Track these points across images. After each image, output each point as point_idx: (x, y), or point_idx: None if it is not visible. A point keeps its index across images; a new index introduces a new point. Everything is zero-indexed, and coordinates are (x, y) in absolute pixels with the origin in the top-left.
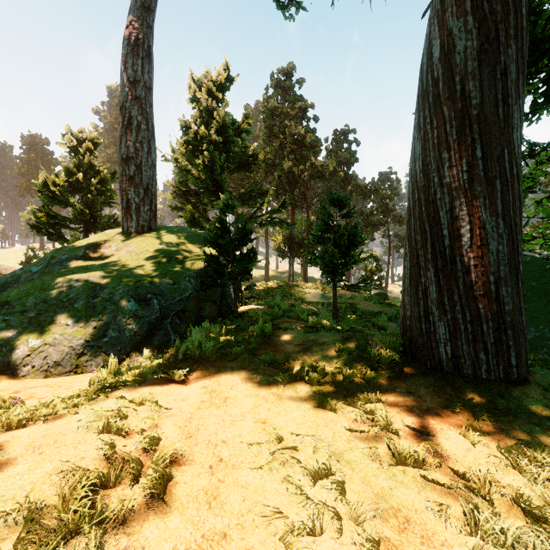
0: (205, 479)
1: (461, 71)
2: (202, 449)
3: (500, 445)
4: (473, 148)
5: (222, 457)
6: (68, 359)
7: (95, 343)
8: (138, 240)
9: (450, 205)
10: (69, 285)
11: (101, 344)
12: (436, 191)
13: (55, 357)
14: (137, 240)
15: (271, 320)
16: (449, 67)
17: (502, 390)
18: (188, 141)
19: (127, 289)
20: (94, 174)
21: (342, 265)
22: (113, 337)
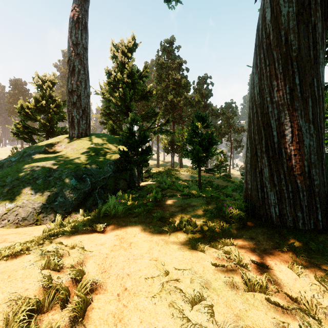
0: (114, 305)
1: (285, 28)
2: (113, 280)
3: (316, 275)
4: (293, 77)
5: (126, 287)
6: (31, 216)
7: (49, 205)
8: (78, 141)
9: (278, 115)
10: (33, 169)
11: (53, 206)
12: (269, 106)
13: (23, 214)
14: (78, 141)
15: (160, 190)
16: (277, 25)
17: (312, 236)
18: (110, 82)
19: (70, 171)
20: (52, 102)
21: (204, 157)
22: (60, 201)
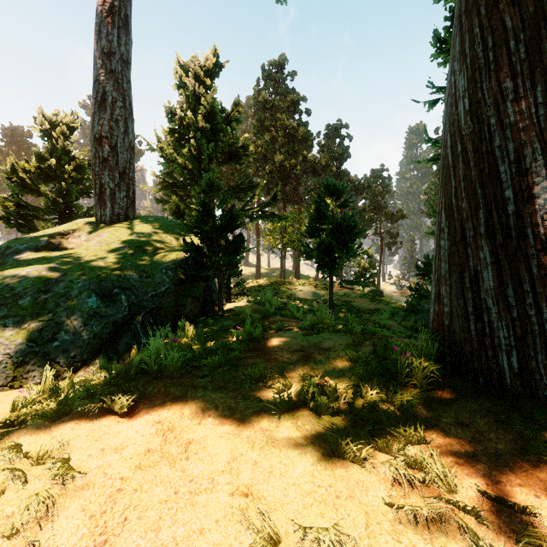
0: None
1: None
2: None
3: None
4: None
5: None
6: (2, 370)
7: (41, 348)
8: (112, 229)
9: (516, 154)
10: (17, 278)
11: (49, 349)
12: (494, 136)
13: None
14: (111, 229)
15: (261, 318)
16: None
17: None
18: (174, 129)
19: (88, 282)
20: (69, 161)
21: (339, 258)
22: (65, 340)
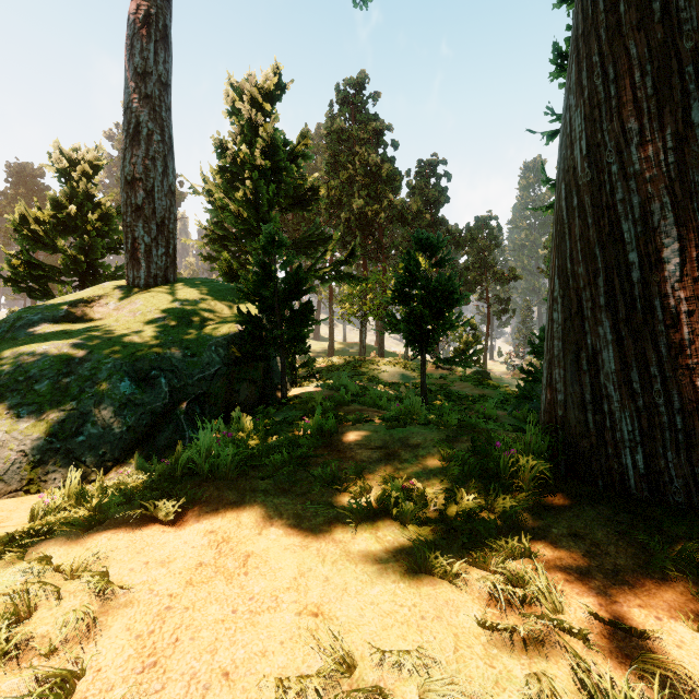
0: None
1: None
2: None
3: None
4: (684, 107)
5: None
6: (15, 471)
7: (63, 444)
8: (148, 295)
9: (642, 210)
10: (31, 357)
11: (73, 446)
12: (616, 187)
13: None
14: (147, 295)
15: (334, 407)
16: None
17: None
18: (225, 167)
19: (120, 362)
20: (93, 209)
21: (434, 331)
22: (92, 435)
